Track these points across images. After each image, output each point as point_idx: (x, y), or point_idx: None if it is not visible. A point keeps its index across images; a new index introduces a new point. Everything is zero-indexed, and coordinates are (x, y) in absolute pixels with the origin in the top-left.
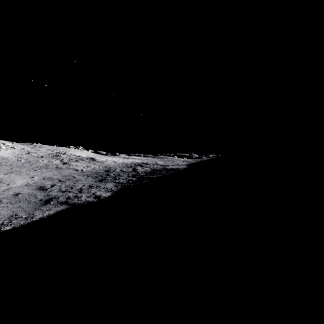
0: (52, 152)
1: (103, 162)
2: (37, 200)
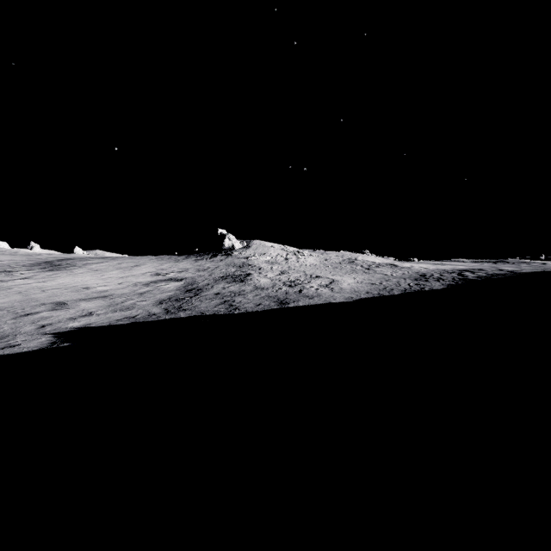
0: (343, 258)
1: (409, 268)
2: (383, 289)
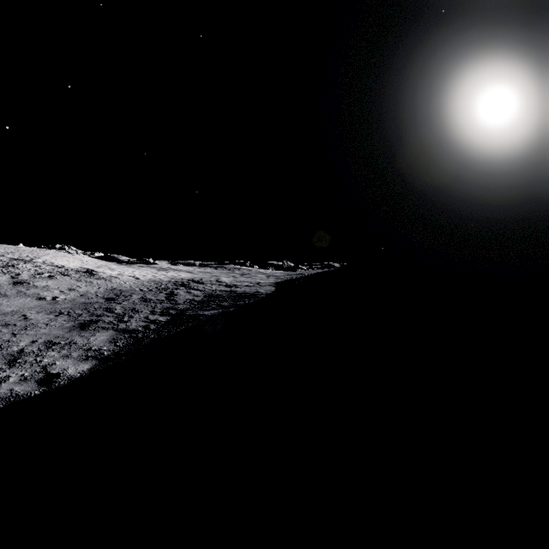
0: None
1: (109, 280)
2: None
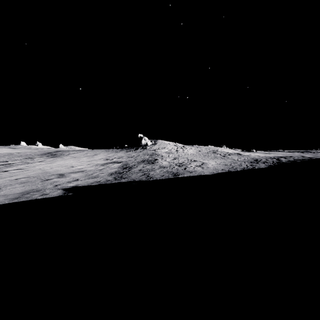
0: (210, 150)
1: (248, 156)
2: (231, 167)
